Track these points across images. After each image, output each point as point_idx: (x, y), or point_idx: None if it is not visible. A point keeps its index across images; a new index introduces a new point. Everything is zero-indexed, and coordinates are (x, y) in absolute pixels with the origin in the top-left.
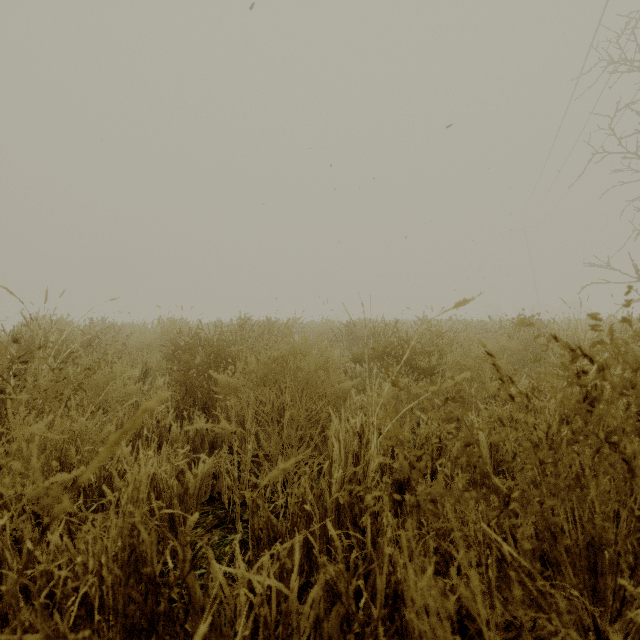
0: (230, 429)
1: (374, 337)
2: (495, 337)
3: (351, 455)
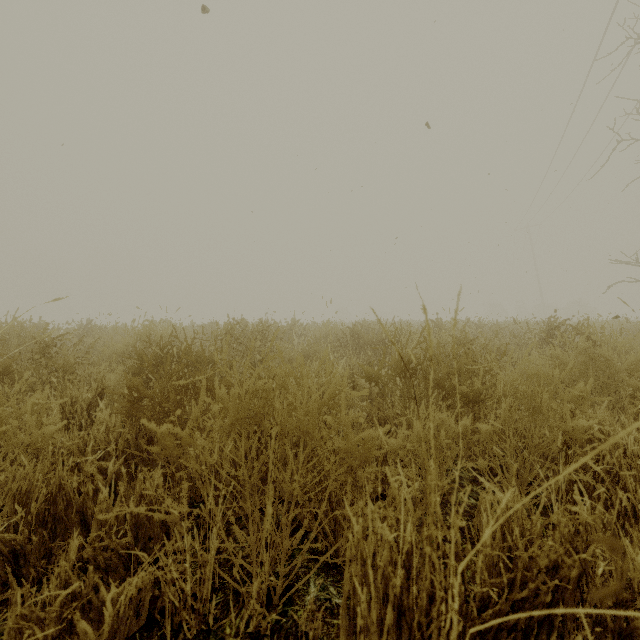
0: (178, 515)
1: (383, 343)
2: (523, 343)
3: (390, 608)
